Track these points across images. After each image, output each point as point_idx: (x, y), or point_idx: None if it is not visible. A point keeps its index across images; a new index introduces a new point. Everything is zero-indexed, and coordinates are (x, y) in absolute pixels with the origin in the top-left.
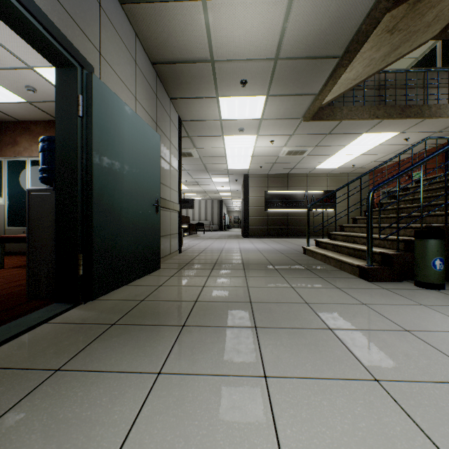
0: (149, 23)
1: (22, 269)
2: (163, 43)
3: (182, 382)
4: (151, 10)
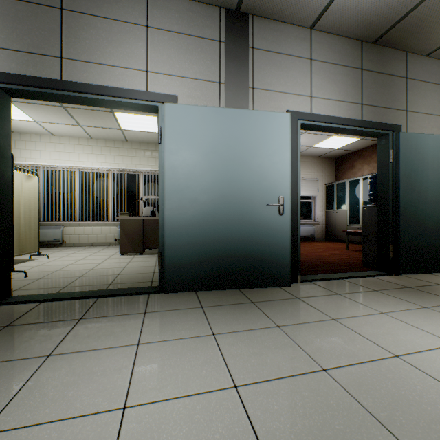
0: None
1: (358, 252)
2: None
3: (437, 313)
4: None
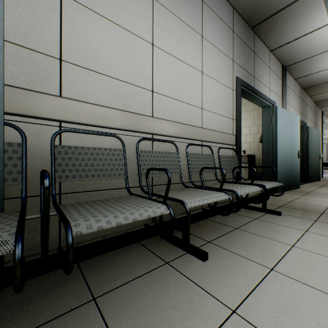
0: (318, 96)
1: None
2: (322, 98)
3: None
4: (321, 94)
